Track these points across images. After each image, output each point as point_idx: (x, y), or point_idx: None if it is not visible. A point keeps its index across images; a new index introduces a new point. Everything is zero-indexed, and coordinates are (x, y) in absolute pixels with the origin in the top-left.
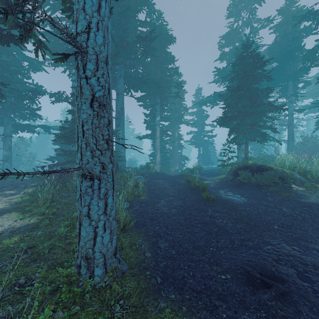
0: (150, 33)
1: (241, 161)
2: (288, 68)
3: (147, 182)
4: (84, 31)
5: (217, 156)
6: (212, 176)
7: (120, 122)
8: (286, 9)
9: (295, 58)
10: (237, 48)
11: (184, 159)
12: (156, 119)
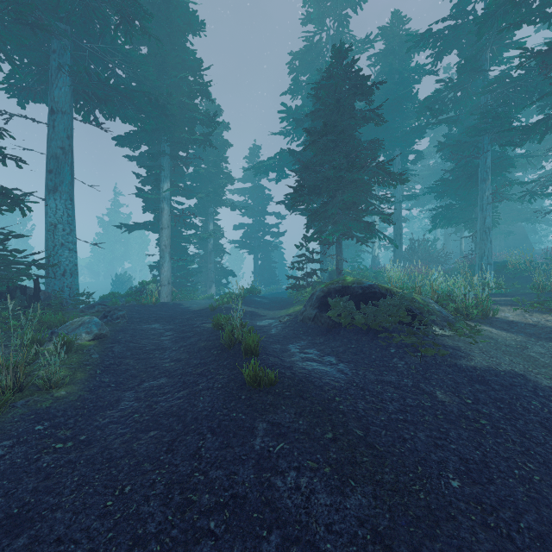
0: None
1: (328, 278)
2: (395, 127)
3: (115, 333)
4: None
5: (286, 270)
6: (276, 307)
7: (61, 183)
8: (393, 31)
9: (404, 112)
10: (321, 69)
11: (227, 275)
12: (161, 188)
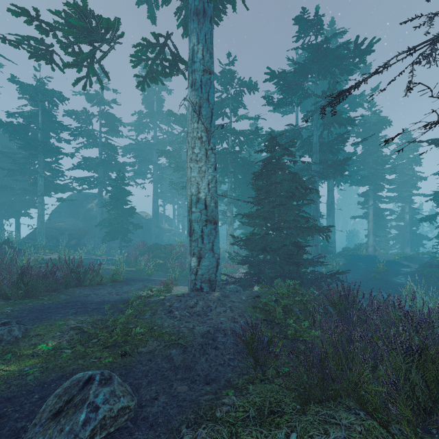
0: (352, 152)
1: None
2: None
3: (348, 263)
4: None
5: None
6: None
7: (331, 213)
8: None
9: None
10: None
11: (422, 239)
12: (368, 204)
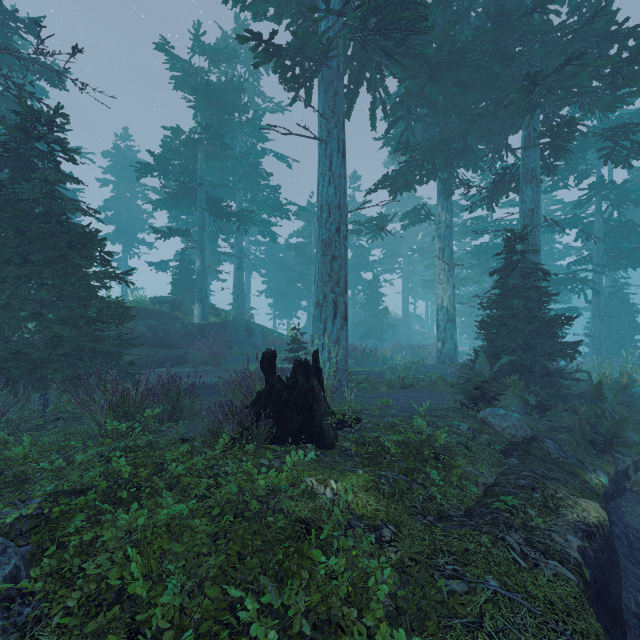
0: None
1: None
2: None
3: None
4: (593, 331)
5: None
6: None
7: None
8: None
9: None
10: None
11: None
12: None
